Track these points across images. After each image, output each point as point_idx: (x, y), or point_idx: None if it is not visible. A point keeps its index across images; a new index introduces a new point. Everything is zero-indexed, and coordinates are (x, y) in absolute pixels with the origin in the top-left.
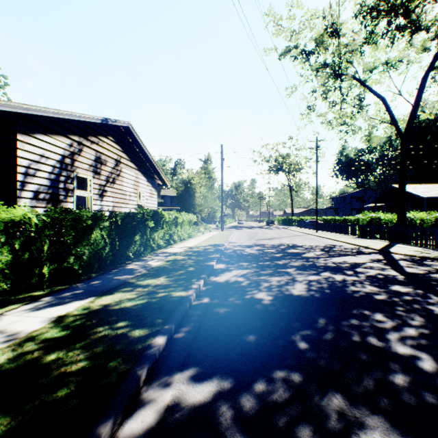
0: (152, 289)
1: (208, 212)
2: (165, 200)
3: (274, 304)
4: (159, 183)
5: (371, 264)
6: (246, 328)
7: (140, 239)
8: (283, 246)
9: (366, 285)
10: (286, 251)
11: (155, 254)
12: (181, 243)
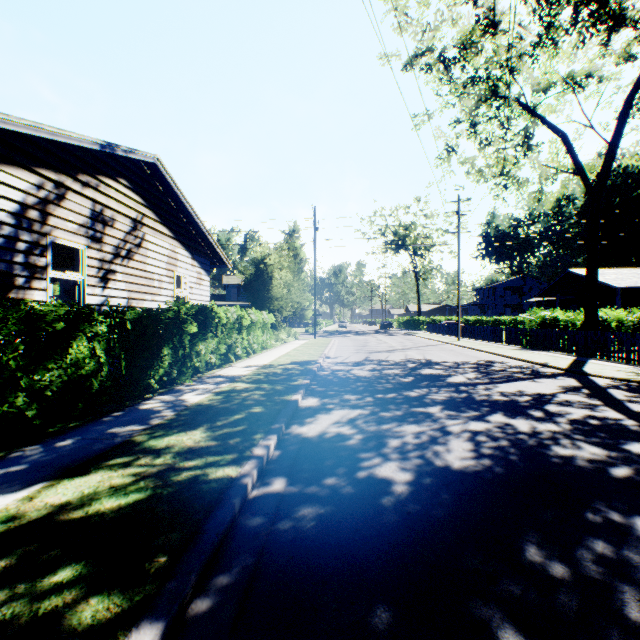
0: (171, 461)
1: (293, 309)
2: (229, 292)
3: (419, 494)
4: (212, 261)
5: (568, 396)
6: (366, 576)
7: (172, 354)
8: (412, 364)
9: (580, 443)
10: (418, 372)
11: (199, 380)
12: (248, 358)
